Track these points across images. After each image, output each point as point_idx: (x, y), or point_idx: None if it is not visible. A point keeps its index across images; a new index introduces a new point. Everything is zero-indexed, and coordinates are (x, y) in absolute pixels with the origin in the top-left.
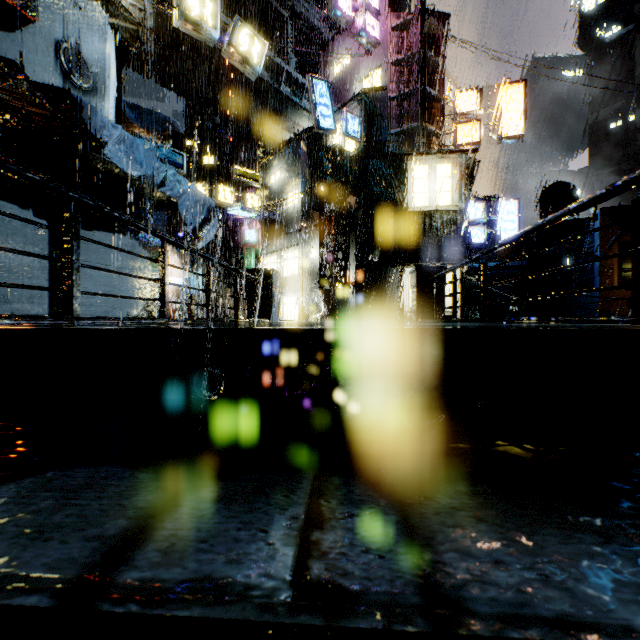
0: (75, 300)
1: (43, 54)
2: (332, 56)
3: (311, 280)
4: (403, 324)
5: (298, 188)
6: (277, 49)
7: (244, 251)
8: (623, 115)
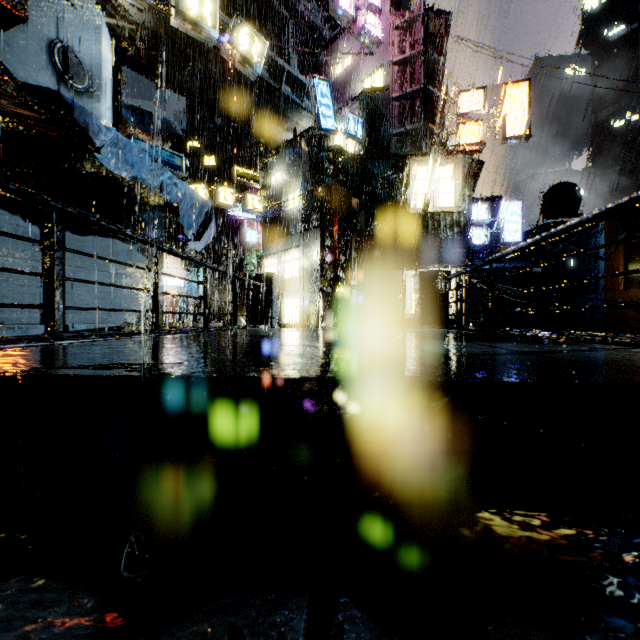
0: (57, 317)
1: (36, 54)
2: (333, 56)
3: (312, 282)
4: (412, 350)
5: (299, 189)
6: (278, 49)
7: (245, 252)
8: (627, 114)
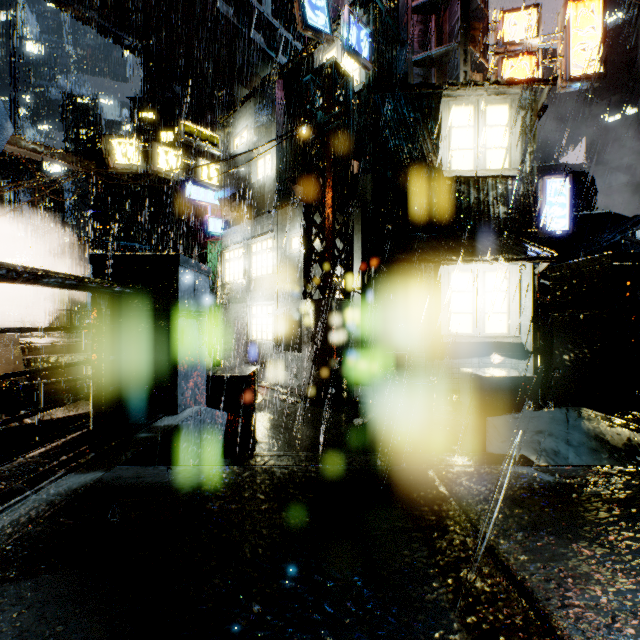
0: None
1: None
2: None
3: (291, 282)
4: None
5: (272, 150)
6: None
7: (207, 245)
8: (622, 108)
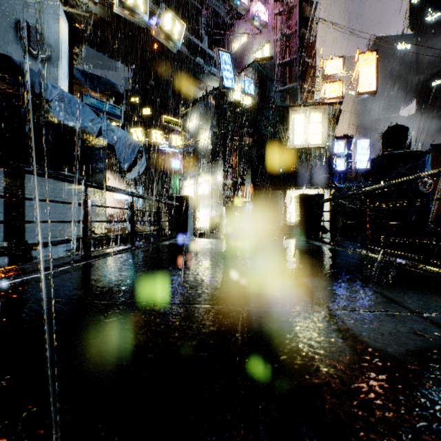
0: None
1: (5, 30)
2: (233, 35)
3: (218, 198)
4: (329, 327)
5: (209, 131)
6: (194, 32)
7: (171, 175)
8: None
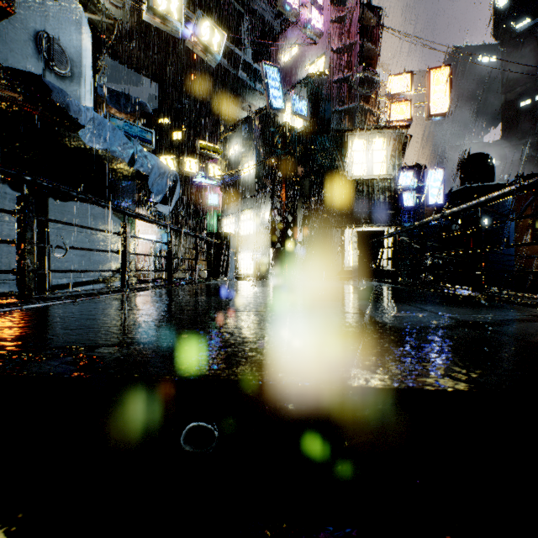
0: (28, 282)
1: (24, 43)
2: (282, 46)
3: (264, 239)
4: (360, 319)
5: (253, 159)
6: (235, 41)
7: (207, 212)
8: (532, 95)
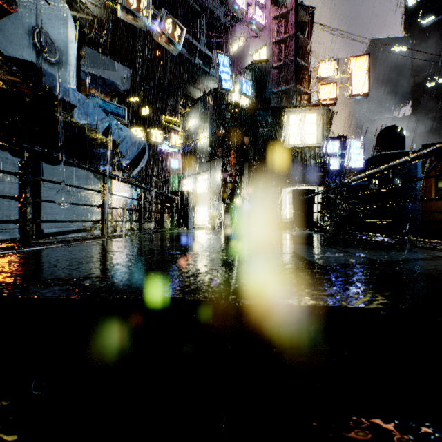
0: (28, 229)
1: (21, 37)
2: (231, 38)
3: (216, 196)
4: (294, 258)
5: (207, 131)
6: (193, 33)
7: (170, 174)
8: (436, 78)
